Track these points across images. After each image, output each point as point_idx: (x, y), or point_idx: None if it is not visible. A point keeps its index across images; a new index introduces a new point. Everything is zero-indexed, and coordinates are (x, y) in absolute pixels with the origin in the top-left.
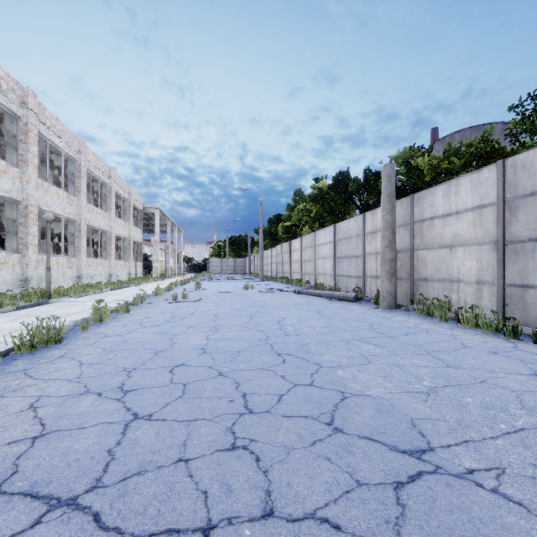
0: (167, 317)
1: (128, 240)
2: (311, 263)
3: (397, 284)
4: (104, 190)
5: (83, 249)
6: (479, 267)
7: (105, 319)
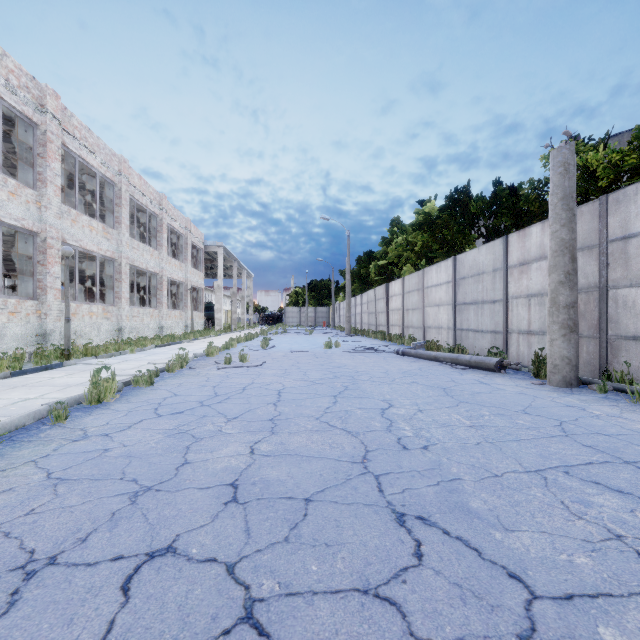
0: (203, 395)
1: (185, 285)
2: (418, 313)
3: None
4: (154, 222)
5: (124, 295)
6: None
7: (107, 397)
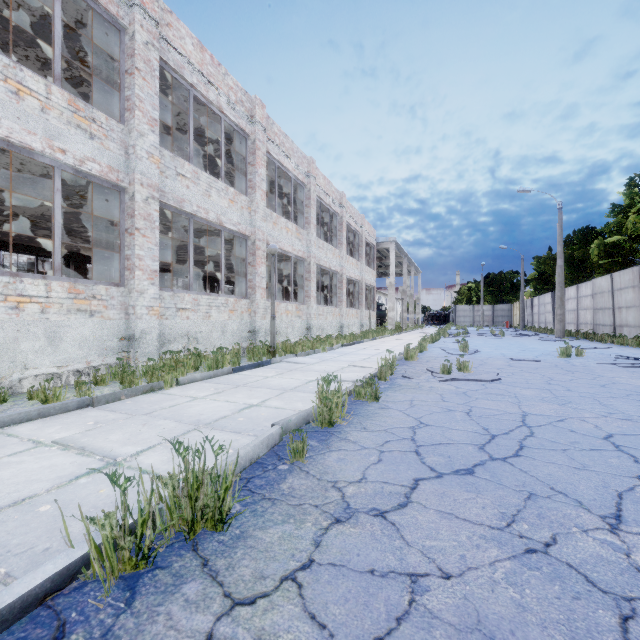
0: (470, 432)
1: (360, 283)
2: None
3: None
4: (334, 222)
5: (312, 294)
6: None
7: (338, 418)
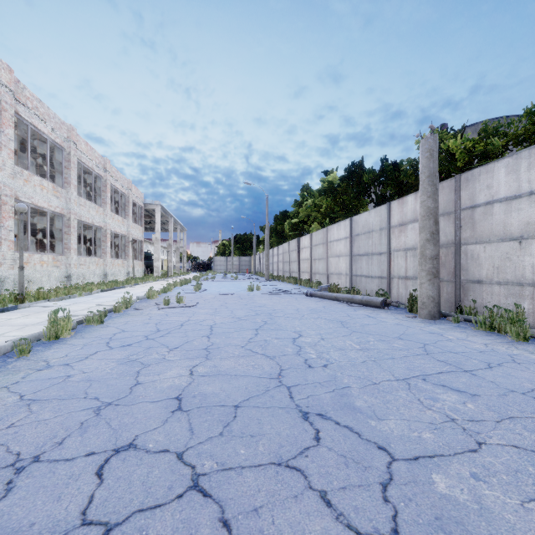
0: (148, 331)
1: (127, 237)
2: (323, 262)
3: None
4: (99, 183)
5: (72, 246)
6: None
7: (64, 334)
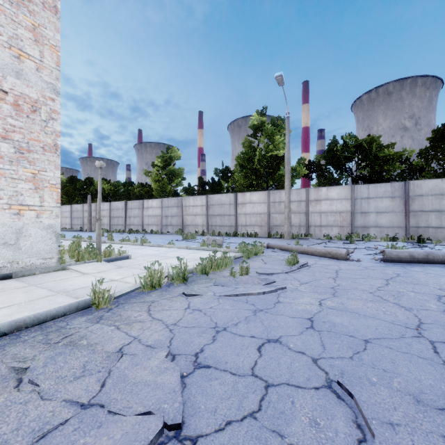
0: None
1: None
2: None
3: (93, 226)
4: None
5: None
6: (107, 221)
7: None
